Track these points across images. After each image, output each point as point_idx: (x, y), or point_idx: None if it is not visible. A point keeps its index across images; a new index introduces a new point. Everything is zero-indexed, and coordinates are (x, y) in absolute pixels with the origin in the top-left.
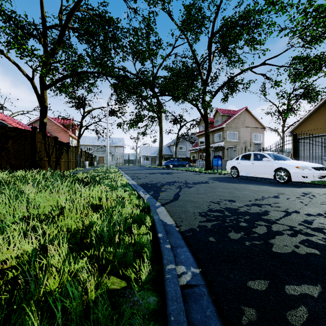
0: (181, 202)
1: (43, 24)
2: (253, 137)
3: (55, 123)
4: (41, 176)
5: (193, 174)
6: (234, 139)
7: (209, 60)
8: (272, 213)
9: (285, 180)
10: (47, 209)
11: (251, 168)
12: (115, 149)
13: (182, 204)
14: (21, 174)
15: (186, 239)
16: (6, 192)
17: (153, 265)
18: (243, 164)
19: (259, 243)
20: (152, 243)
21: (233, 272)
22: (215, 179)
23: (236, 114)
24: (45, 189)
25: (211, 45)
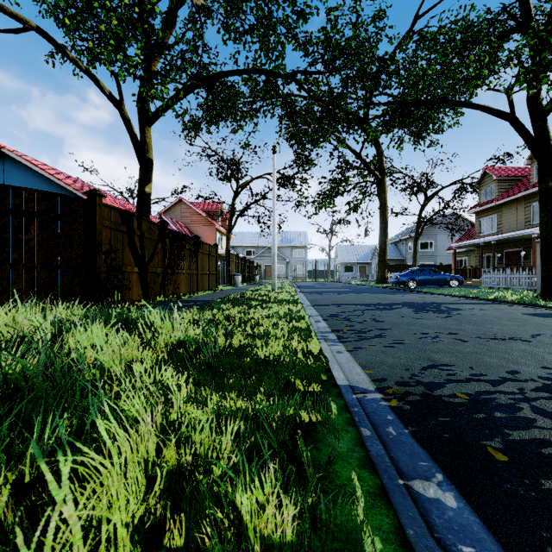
0: None
1: None
2: None
3: (195, 209)
4: None
5: (544, 319)
6: None
7: None
8: None
9: None
10: None
11: None
12: (292, 252)
13: None
14: None
15: None
16: None
17: None
18: None
19: None
20: None
21: None
22: None
23: None
24: None
25: None
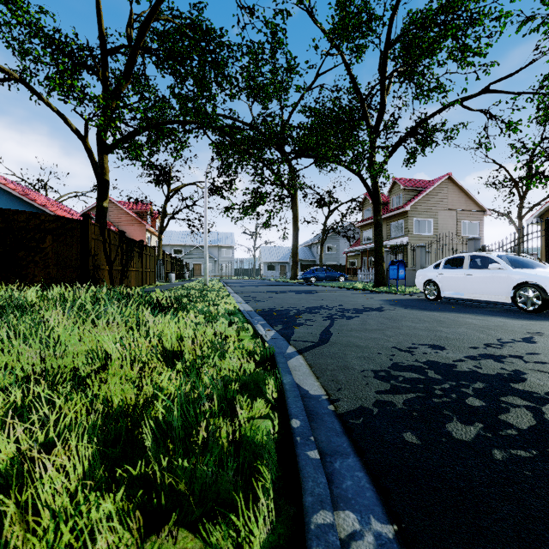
0: (335, 347)
1: (102, 45)
2: (463, 227)
3: (124, 209)
4: (88, 295)
5: (354, 295)
6: (427, 231)
7: (381, 91)
8: (532, 377)
9: (536, 306)
10: (82, 357)
11: (466, 283)
12: (220, 251)
13: (337, 351)
14: (55, 293)
15: (351, 435)
16: (13, 325)
17: (279, 502)
18: (449, 275)
19: (527, 456)
20: (279, 441)
21: (484, 545)
22: (395, 302)
23: (431, 188)
24: (73, 320)
25: (386, 64)
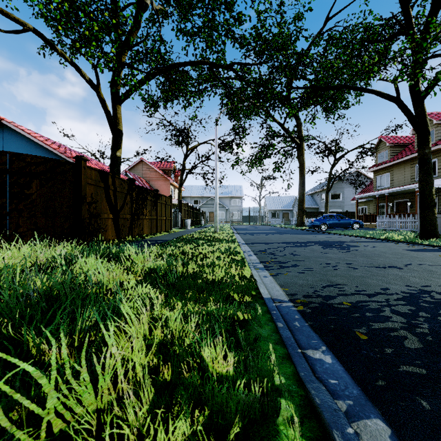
0: None
1: None
2: None
3: (153, 168)
4: None
5: (417, 253)
6: None
7: None
8: None
9: None
10: None
11: None
12: (230, 201)
13: None
14: None
15: None
16: None
17: None
18: None
19: None
20: None
21: None
22: None
23: None
24: None
25: None
